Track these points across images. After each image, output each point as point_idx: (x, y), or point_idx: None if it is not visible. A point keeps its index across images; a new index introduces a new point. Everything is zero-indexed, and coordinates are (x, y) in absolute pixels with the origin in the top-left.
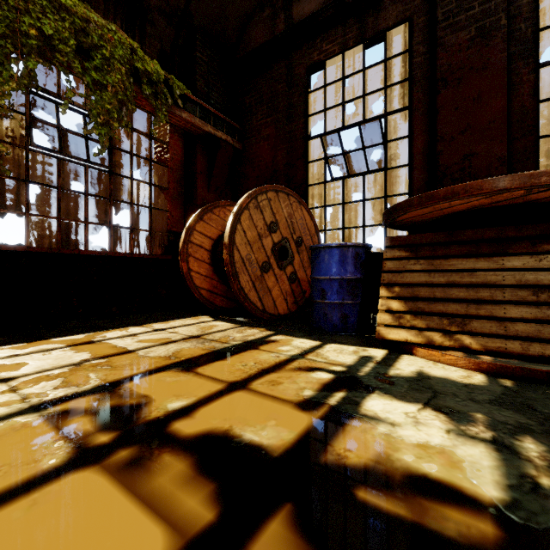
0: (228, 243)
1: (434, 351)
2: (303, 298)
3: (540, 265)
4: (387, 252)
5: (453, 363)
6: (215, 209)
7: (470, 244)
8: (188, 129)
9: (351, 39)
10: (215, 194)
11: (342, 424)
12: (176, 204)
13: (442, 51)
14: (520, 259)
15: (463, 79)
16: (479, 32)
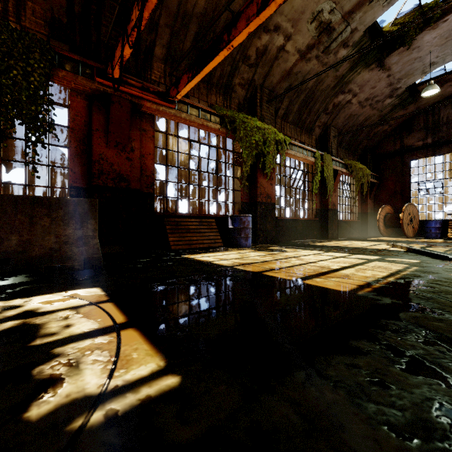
0: (402, 219)
1: None
2: (415, 233)
3: None
4: (449, 222)
5: None
6: (384, 207)
7: None
8: (367, 181)
9: (429, 155)
10: (370, 199)
11: (449, 241)
12: (359, 204)
13: None
14: None
15: None
16: None
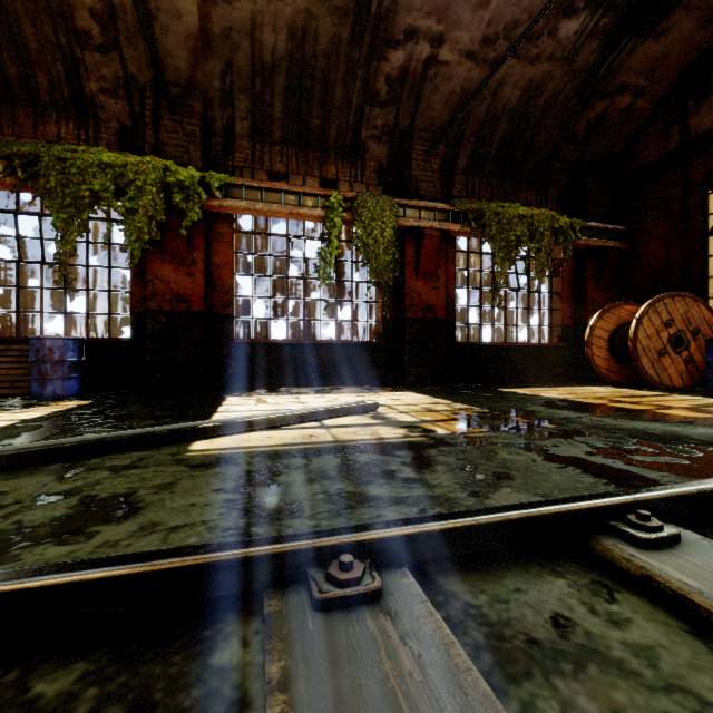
0: (632, 338)
1: None
2: (700, 377)
3: None
4: None
5: None
6: (611, 309)
7: None
8: (581, 248)
9: None
10: (602, 291)
11: (707, 407)
12: (568, 303)
13: None
14: None
15: None
16: None
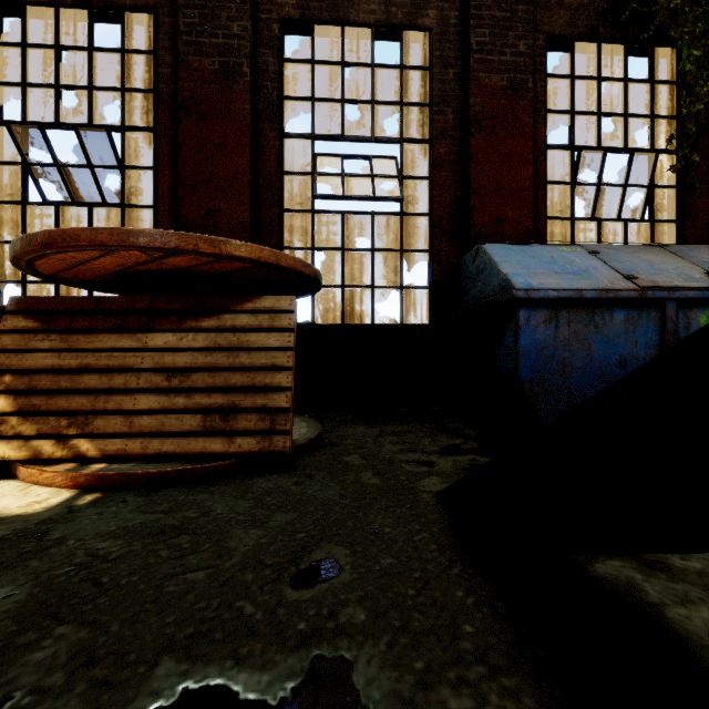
0: None
1: (34, 468)
2: None
3: (180, 345)
4: (7, 320)
5: (51, 483)
6: None
7: (118, 315)
8: None
9: None
10: None
11: None
12: None
13: (184, 70)
14: (164, 337)
15: (207, 117)
16: (224, 68)
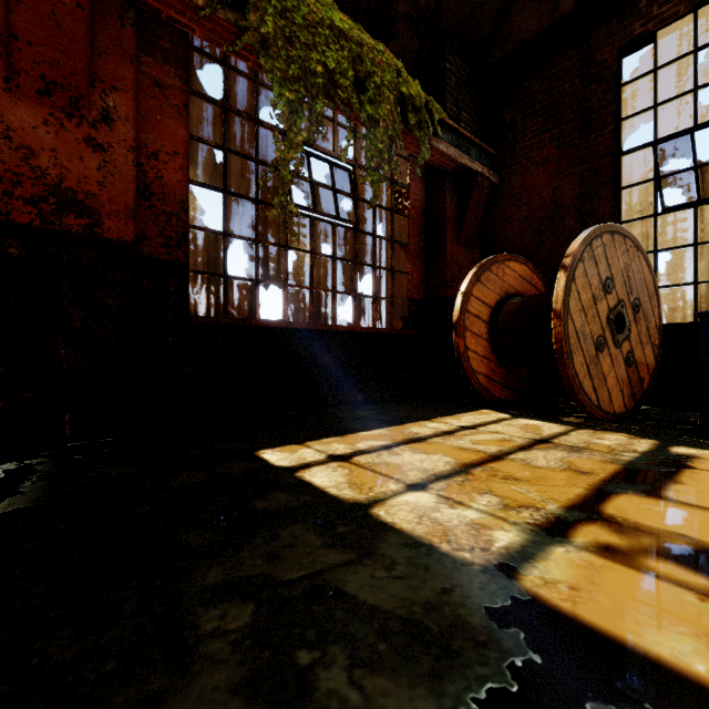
0: (561, 310)
1: None
2: (641, 390)
3: None
4: None
5: None
6: (492, 266)
7: None
8: (439, 164)
9: None
10: (464, 247)
11: None
12: (417, 263)
13: None
14: None
15: None
16: None
